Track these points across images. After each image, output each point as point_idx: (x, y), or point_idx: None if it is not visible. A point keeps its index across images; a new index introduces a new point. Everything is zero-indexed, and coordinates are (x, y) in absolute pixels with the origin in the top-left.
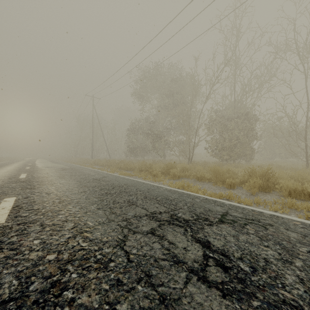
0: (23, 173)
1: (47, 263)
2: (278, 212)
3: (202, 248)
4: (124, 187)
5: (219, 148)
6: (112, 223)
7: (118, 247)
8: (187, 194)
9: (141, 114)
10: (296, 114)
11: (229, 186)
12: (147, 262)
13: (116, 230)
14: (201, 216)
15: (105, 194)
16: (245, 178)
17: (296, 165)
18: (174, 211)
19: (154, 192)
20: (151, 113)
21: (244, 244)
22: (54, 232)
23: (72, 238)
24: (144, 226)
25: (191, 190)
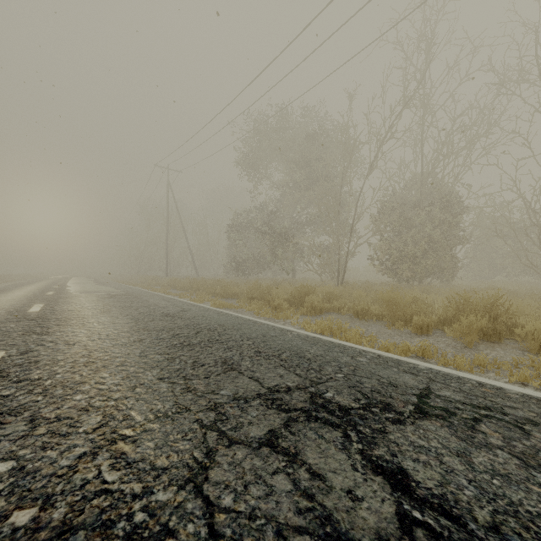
0: (37, 302)
1: (7, 538)
2: (530, 386)
3: (392, 491)
4: (217, 331)
5: (394, 258)
6: (184, 415)
7: (189, 487)
8: (339, 346)
9: (252, 197)
10: (538, 194)
11: (419, 329)
12: (259, 540)
13: (190, 436)
14: (375, 399)
15: (180, 347)
16: (449, 313)
17: (538, 290)
18: (317, 387)
19: (275, 341)
20: (270, 196)
21: (491, 481)
22: (53, 439)
23: (88, 456)
24: (253, 424)
25: (346, 337)
